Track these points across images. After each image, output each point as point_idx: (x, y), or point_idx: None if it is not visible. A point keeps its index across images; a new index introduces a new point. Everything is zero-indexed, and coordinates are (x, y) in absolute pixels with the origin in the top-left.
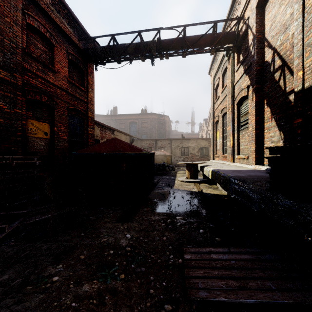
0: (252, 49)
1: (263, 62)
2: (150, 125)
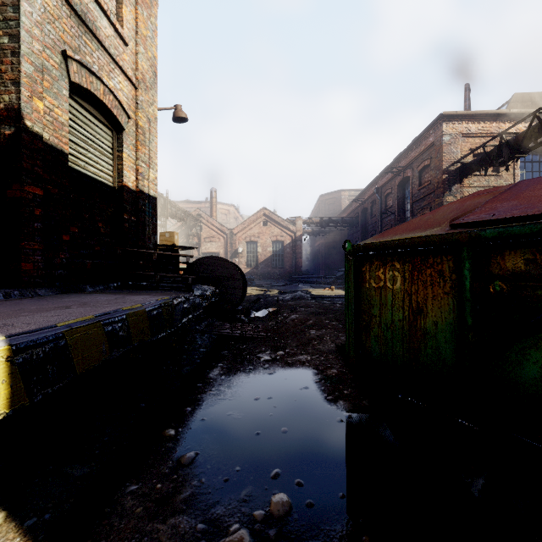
0: None
1: None
2: None
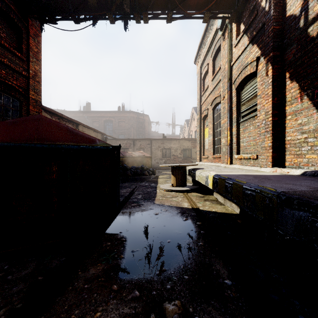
0: (265, 3)
1: (282, 19)
2: (128, 124)
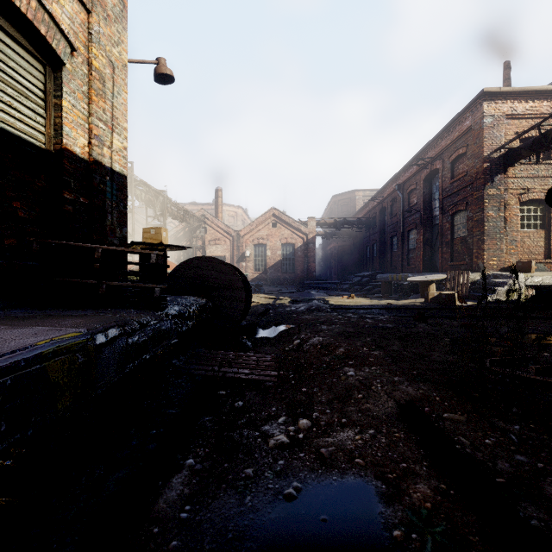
0: None
1: None
2: None
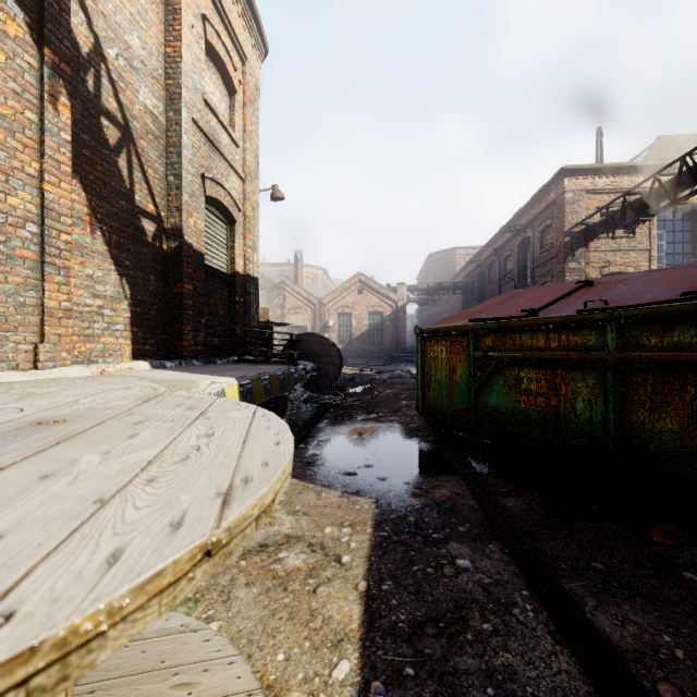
0: None
1: None
2: None
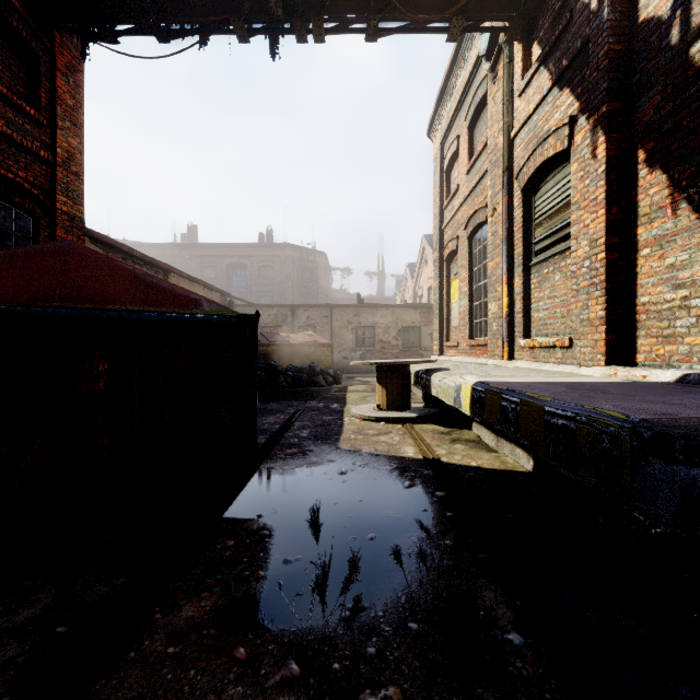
0: None
1: (629, 28)
2: (282, 273)
